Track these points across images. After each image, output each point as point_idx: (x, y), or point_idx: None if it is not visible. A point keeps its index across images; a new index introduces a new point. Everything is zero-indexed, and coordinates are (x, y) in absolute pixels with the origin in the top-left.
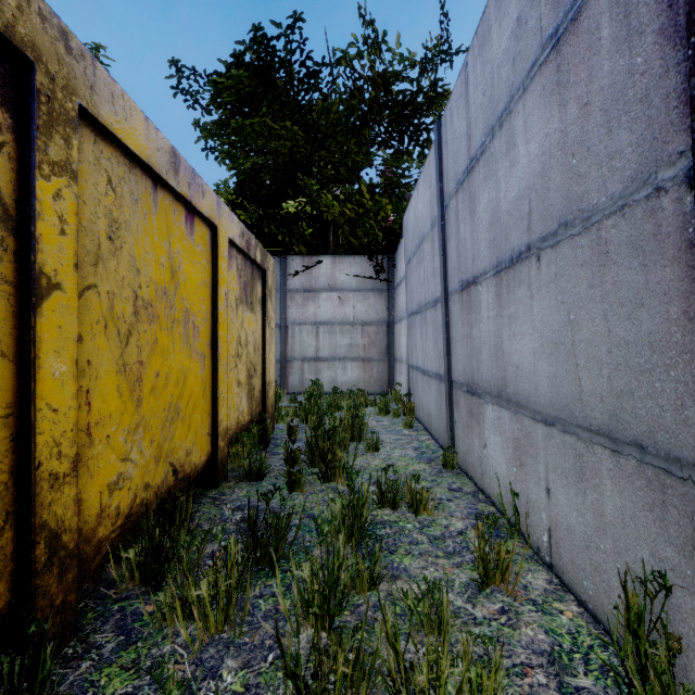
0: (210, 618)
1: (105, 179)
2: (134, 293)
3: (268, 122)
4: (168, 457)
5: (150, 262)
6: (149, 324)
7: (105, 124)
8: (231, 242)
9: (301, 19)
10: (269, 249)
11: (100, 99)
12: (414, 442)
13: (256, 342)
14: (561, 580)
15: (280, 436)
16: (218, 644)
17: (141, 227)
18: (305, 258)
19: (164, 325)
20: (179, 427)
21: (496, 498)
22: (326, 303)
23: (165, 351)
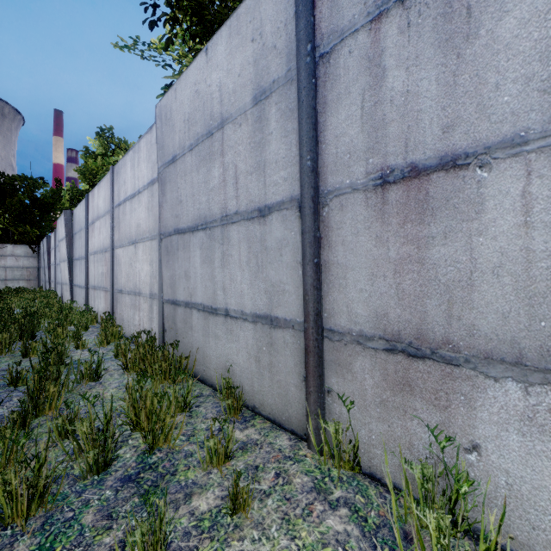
0: None
1: None
2: None
3: None
4: None
5: None
6: None
7: None
8: None
9: (4, 186)
10: None
11: None
12: None
13: None
14: None
15: None
16: None
17: None
18: (0, 245)
19: None
20: None
21: None
22: (10, 260)
23: None
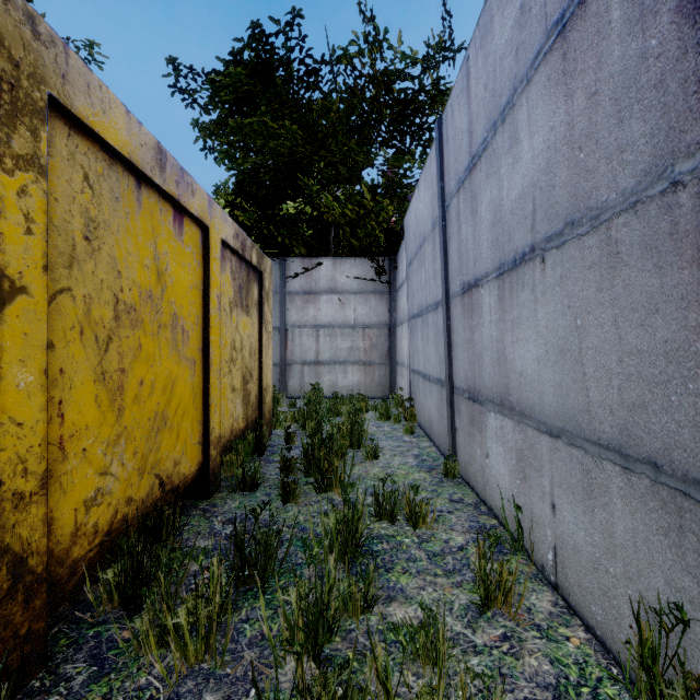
0: (189, 647)
1: (81, 176)
2: (114, 297)
3: (267, 121)
4: (154, 469)
5: (133, 264)
6: (132, 329)
7: (80, 116)
8: (225, 243)
9: (300, 15)
10: (269, 250)
11: (74, 89)
12: (414, 449)
13: (252, 346)
14: (568, 602)
15: (277, 442)
16: (198, 676)
17: (123, 227)
18: (305, 260)
19: (149, 330)
20: (166, 436)
21: (499, 511)
22: (326, 306)
23: (150, 357)
